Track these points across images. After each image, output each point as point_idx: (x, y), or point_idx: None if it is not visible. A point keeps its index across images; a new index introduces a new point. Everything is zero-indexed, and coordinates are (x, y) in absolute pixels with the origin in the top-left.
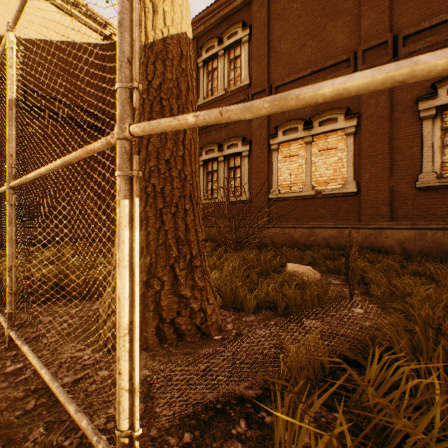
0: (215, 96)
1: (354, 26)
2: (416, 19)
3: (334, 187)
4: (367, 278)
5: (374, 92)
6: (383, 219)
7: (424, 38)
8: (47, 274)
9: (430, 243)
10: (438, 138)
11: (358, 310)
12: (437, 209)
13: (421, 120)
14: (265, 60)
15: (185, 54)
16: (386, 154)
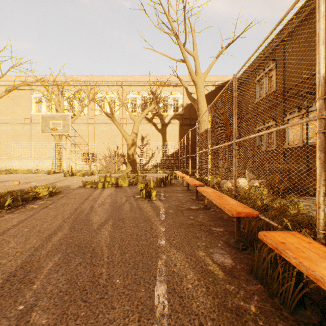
0: (261, 97)
1: None
2: None
3: (313, 141)
4: None
5: None
6: None
7: None
8: (191, 171)
9: None
10: None
11: None
12: None
13: None
14: (282, 77)
15: (206, 132)
16: None
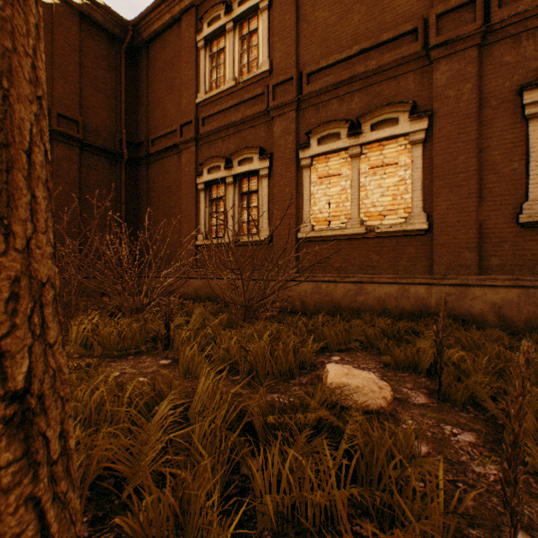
0: (222, 88)
1: None
2: None
3: (394, 223)
4: (475, 388)
5: (454, 77)
6: (468, 271)
7: None
8: None
9: None
10: None
11: None
12: None
13: (527, 120)
14: (292, 35)
15: None
16: (473, 172)
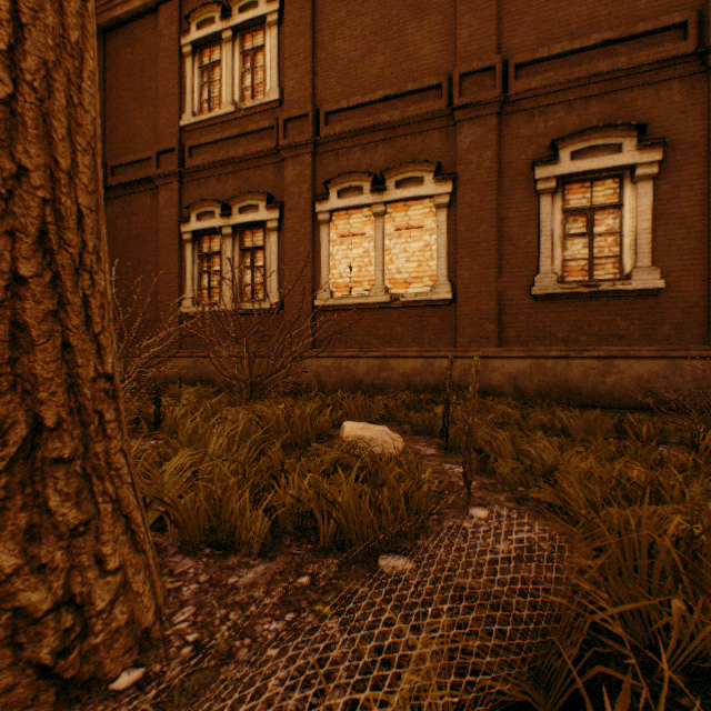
0: (217, 113)
1: (448, 34)
2: (532, 43)
3: (420, 291)
4: (478, 440)
5: (477, 143)
6: (489, 343)
7: (542, 73)
8: None
9: (551, 378)
10: (559, 224)
11: (479, 512)
12: (558, 328)
13: (538, 195)
14: (308, 63)
15: None
16: (493, 242)
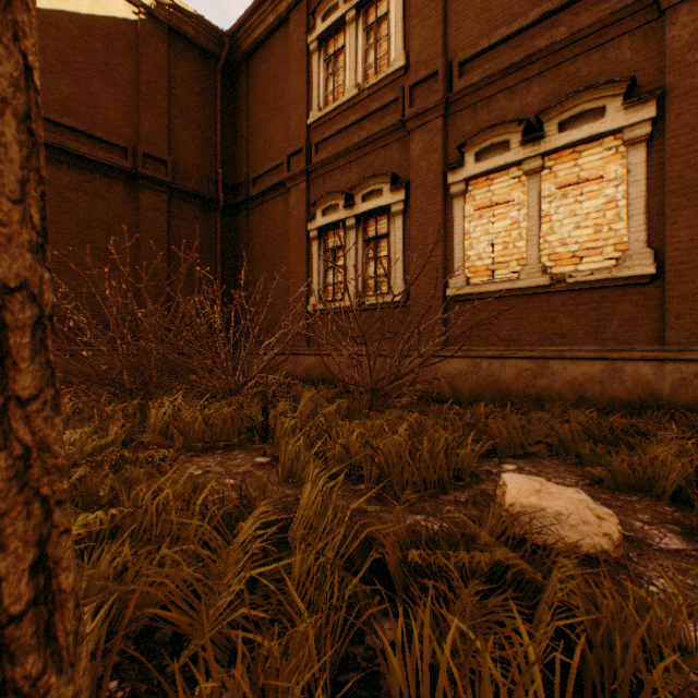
0: (340, 101)
1: None
2: None
3: (597, 267)
4: None
5: None
6: None
7: None
8: None
9: None
10: None
11: None
12: None
13: None
14: (438, 11)
15: None
16: None
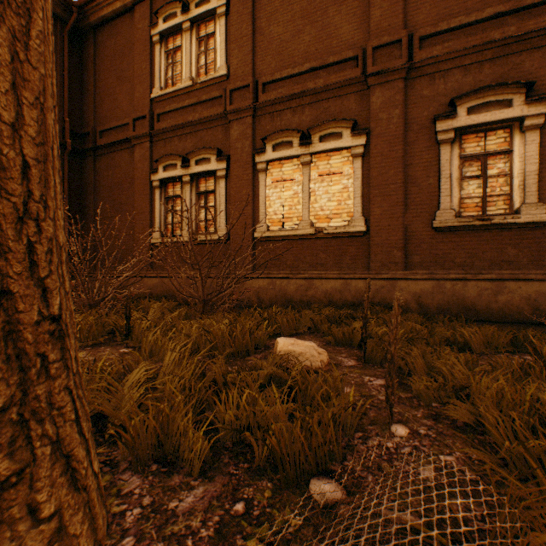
0: (178, 87)
1: (362, 15)
2: (433, 19)
3: (339, 225)
4: None
5: (387, 103)
6: (397, 267)
7: (442, 43)
8: None
9: (450, 297)
10: (457, 168)
11: (400, 429)
12: (456, 255)
13: (439, 144)
14: (249, 44)
15: None
16: (400, 184)
